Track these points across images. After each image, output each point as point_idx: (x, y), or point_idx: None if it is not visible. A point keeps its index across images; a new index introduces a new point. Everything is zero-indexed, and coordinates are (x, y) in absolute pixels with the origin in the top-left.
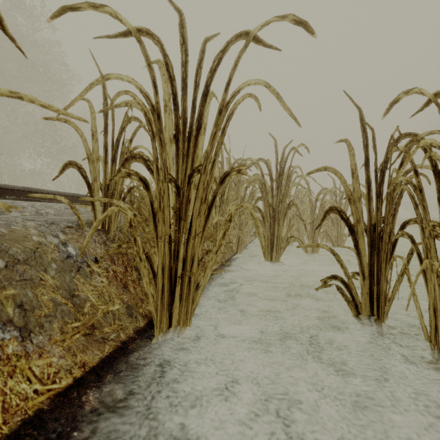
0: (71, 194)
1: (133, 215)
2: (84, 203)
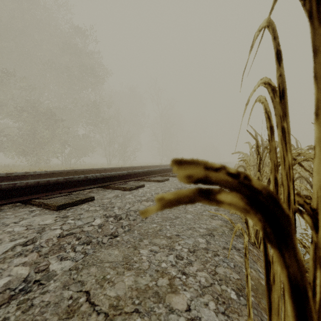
0: (146, 170)
1: (302, 246)
2: (151, 175)
